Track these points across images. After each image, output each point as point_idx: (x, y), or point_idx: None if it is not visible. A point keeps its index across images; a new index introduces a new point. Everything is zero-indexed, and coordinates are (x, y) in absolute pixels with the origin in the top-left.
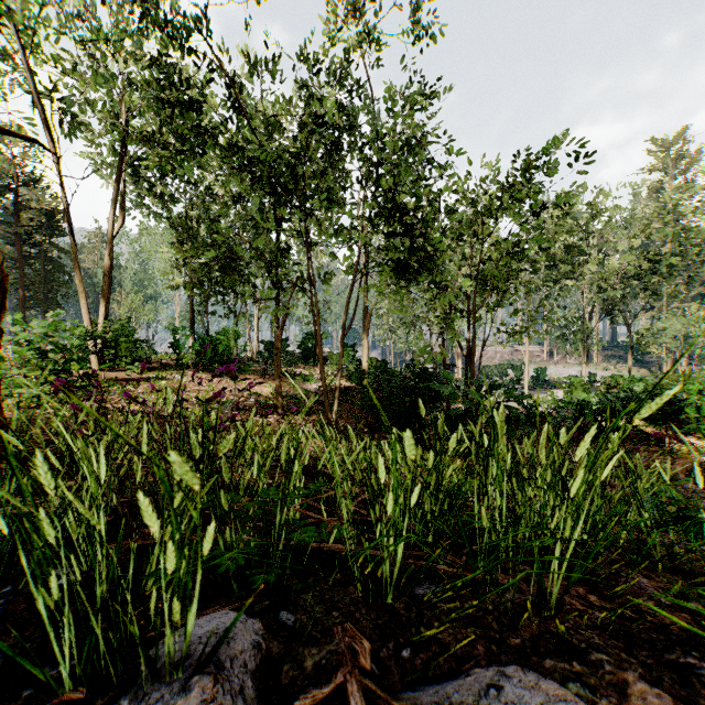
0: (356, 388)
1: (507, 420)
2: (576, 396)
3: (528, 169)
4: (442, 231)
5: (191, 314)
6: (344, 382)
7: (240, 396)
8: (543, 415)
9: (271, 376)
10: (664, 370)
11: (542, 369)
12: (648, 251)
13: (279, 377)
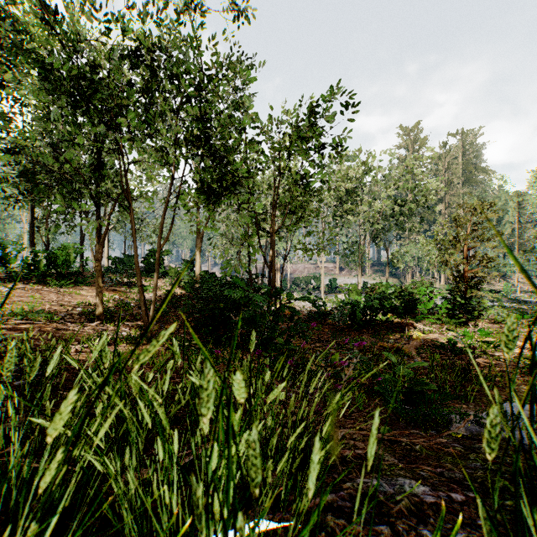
0: (189, 296)
1: (291, 319)
2: (352, 297)
3: (310, 115)
4: (244, 161)
5: (30, 230)
6: (180, 291)
7: (68, 305)
8: (330, 313)
9: (110, 287)
10: (407, 279)
11: (334, 279)
12: (397, 199)
13: (100, 287)
